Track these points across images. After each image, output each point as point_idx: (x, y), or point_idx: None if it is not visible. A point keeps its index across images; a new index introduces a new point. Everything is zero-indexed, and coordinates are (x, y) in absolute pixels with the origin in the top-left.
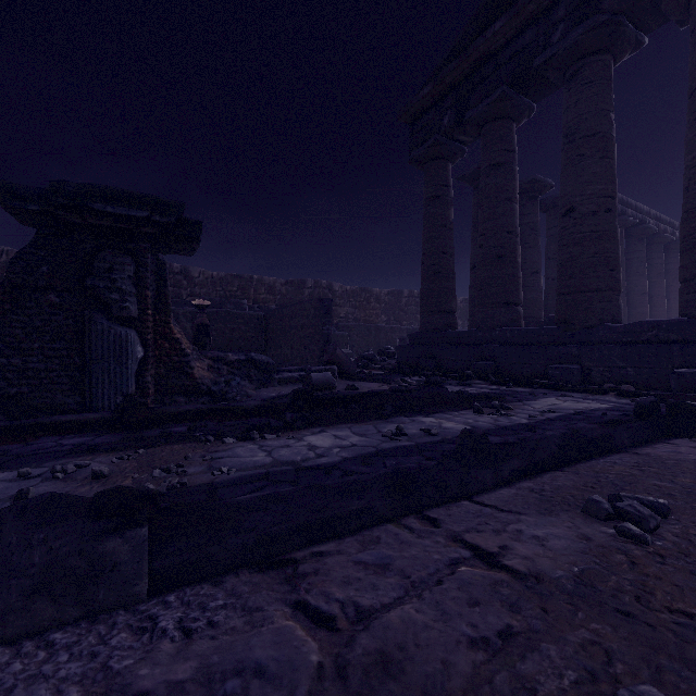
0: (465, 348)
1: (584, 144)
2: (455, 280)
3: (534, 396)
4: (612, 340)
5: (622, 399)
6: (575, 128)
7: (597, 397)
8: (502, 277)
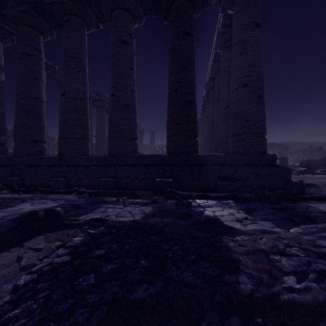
0: (1, 168)
1: (70, 60)
2: (5, 121)
3: (20, 202)
4: (82, 164)
5: (76, 196)
6: (67, 50)
7: (64, 197)
8: (31, 124)
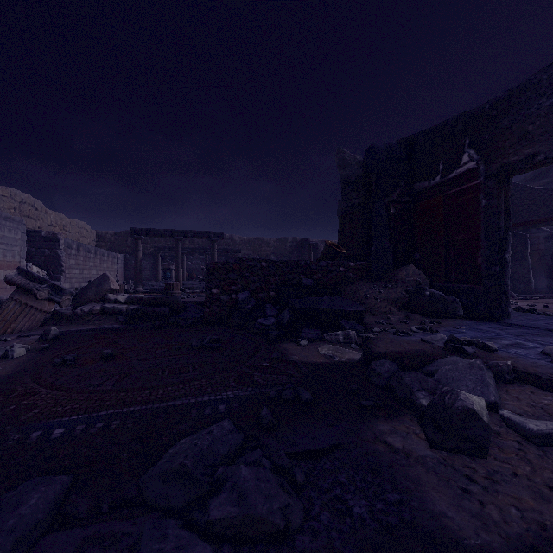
0: None
1: None
2: None
3: None
4: None
5: None
6: None
7: None
8: None
